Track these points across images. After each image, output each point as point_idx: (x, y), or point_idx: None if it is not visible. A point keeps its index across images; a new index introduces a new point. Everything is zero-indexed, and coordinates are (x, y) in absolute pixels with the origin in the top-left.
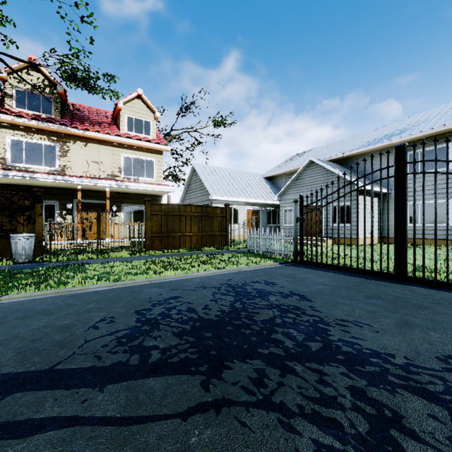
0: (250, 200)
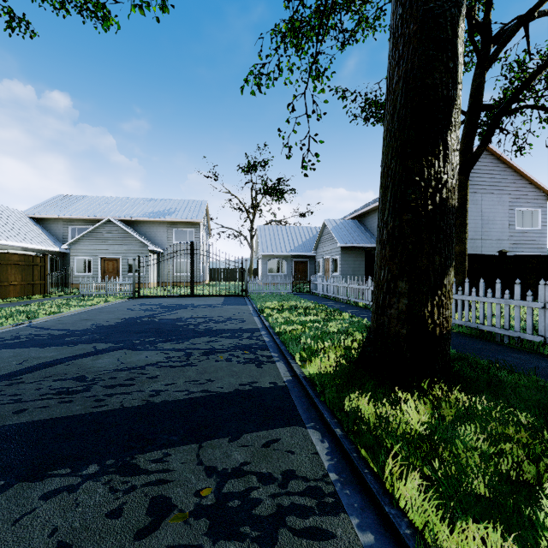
0: (31, 246)
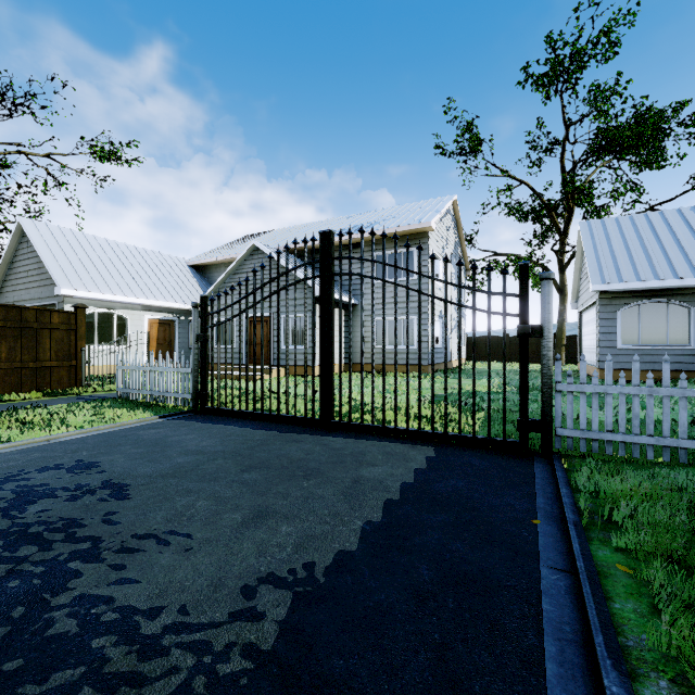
0: (153, 303)
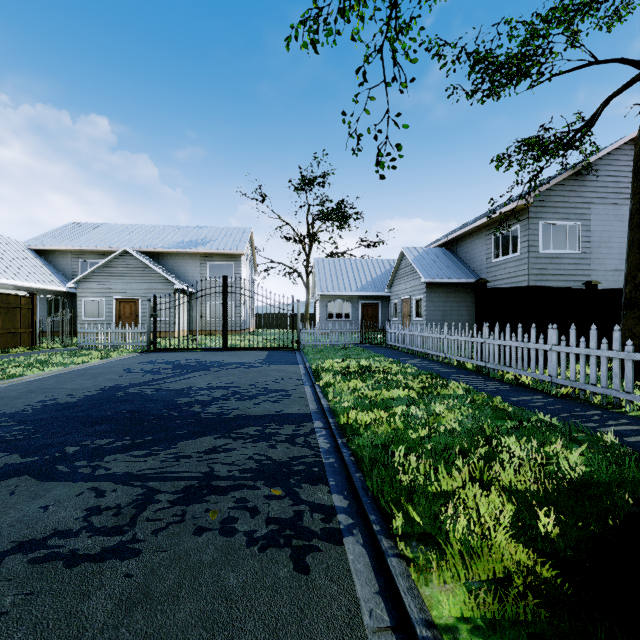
0: (26, 284)
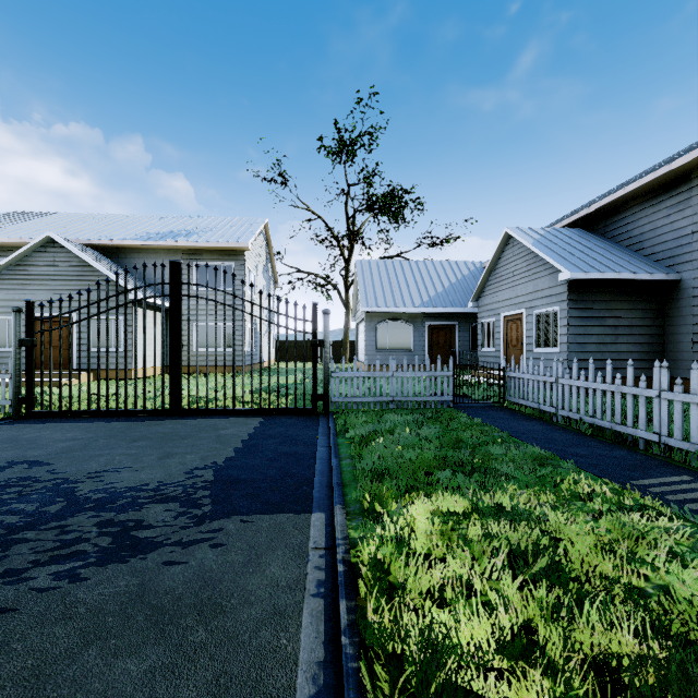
0: None
